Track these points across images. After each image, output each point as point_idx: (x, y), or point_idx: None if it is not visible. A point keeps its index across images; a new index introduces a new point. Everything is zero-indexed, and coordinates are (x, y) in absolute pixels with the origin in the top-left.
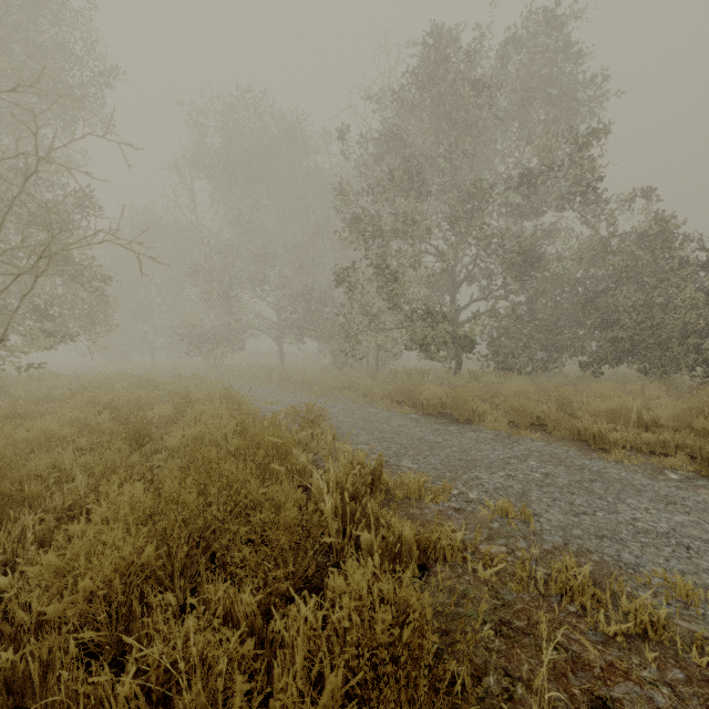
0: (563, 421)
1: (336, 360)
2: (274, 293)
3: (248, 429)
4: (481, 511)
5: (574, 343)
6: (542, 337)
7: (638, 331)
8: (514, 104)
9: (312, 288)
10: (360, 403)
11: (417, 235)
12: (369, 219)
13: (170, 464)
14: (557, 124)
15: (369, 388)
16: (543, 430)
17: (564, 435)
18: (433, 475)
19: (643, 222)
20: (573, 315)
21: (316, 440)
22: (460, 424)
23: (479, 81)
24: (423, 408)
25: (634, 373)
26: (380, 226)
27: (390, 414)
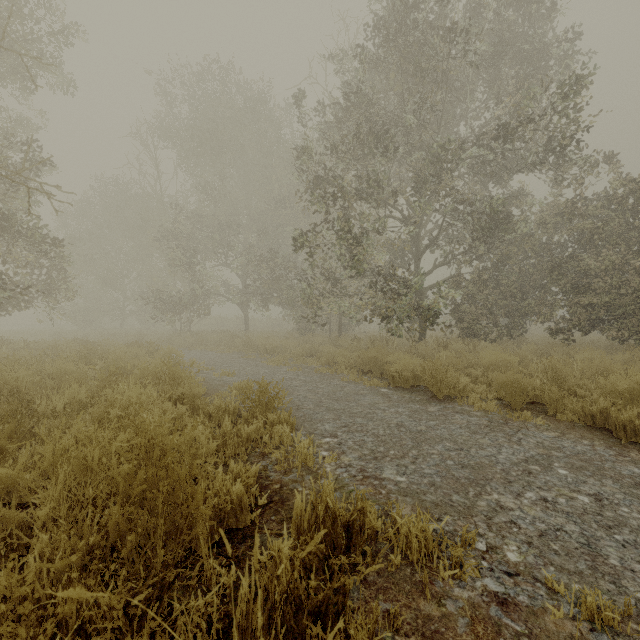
0: (567, 402)
1: (299, 326)
2: (237, 259)
3: (154, 441)
4: (547, 606)
5: (540, 310)
6: (506, 303)
7: (615, 297)
8: (484, 60)
9: (276, 255)
10: (323, 373)
11: (382, 197)
12: (332, 180)
13: (2, 515)
14: (529, 81)
15: (332, 355)
16: (541, 411)
17: (571, 420)
18: (435, 501)
19: (622, 181)
20: (538, 281)
21: (269, 433)
22: (440, 403)
23: (453, 23)
24: (394, 380)
25: (599, 340)
26: (344, 185)
27: (357, 388)
